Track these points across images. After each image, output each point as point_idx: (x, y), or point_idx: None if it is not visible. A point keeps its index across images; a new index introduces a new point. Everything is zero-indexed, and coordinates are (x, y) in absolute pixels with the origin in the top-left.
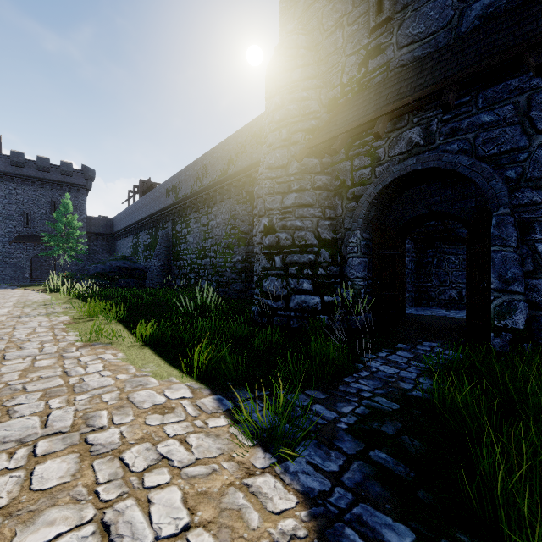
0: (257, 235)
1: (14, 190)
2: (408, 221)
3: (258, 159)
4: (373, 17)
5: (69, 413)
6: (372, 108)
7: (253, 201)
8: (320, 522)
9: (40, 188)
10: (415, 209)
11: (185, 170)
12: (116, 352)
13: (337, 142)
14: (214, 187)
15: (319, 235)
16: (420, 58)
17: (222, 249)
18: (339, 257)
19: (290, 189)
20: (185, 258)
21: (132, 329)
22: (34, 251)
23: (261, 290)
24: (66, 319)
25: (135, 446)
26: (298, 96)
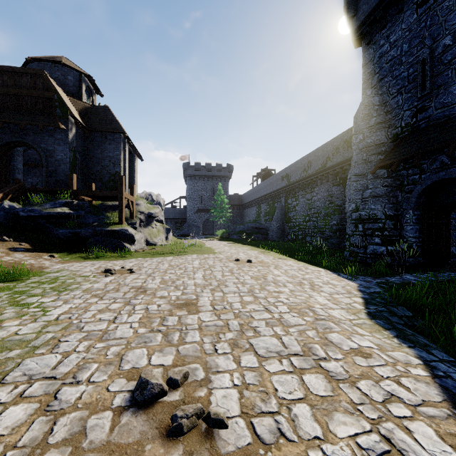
0: (347, 212)
1: (196, 184)
2: (449, 203)
3: (348, 157)
4: (419, 92)
5: (295, 268)
6: (414, 148)
7: (345, 184)
8: (358, 284)
9: (207, 181)
10: (454, 196)
11: (295, 164)
12: (292, 261)
13: (393, 166)
14: (316, 175)
15: (386, 212)
16: (448, 116)
17: (322, 217)
18: (399, 225)
19: (367, 187)
20: (294, 221)
21: (288, 256)
22: (204, 218)
23: (349, 243)
24: (258, 251)
25: (315, 273)
26: (373, 134)
